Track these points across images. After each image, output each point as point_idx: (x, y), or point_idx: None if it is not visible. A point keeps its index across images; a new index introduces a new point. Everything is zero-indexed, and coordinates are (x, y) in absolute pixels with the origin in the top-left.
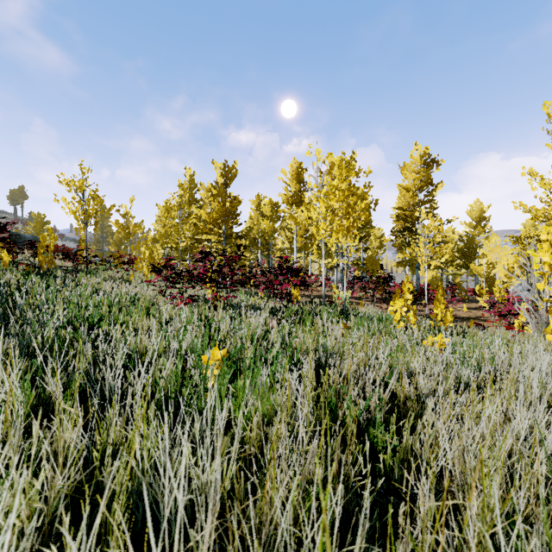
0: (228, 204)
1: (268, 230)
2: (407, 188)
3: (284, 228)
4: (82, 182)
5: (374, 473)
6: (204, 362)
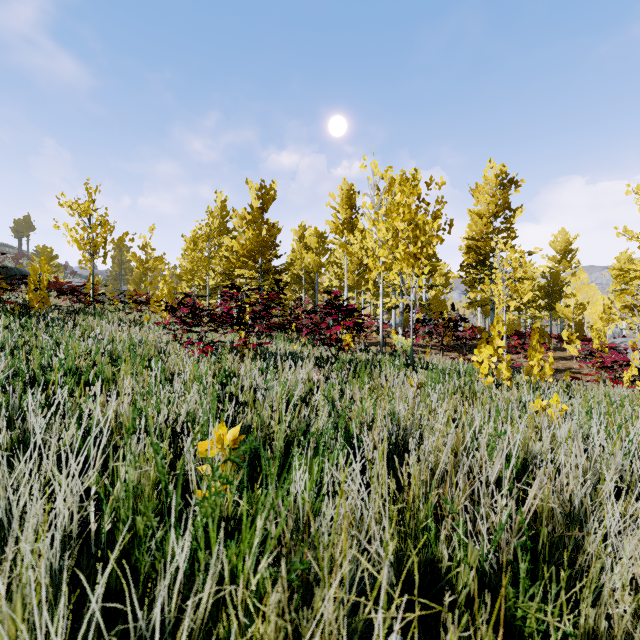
0: (266, 232)
1: (313, 265)
2: (480, 214)
3: (332, 263)
4: (88, 205)
5: None
6: (203, 451)
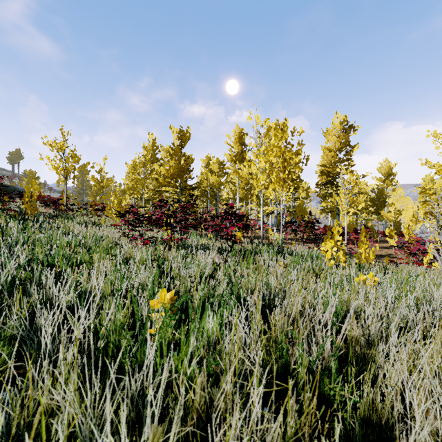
0: (183, 162)
1: (216, 184)
2: (329, 149)
3: (228, 182)
4: (62, 143)
5: (330, 431)
6: (152, 305)
